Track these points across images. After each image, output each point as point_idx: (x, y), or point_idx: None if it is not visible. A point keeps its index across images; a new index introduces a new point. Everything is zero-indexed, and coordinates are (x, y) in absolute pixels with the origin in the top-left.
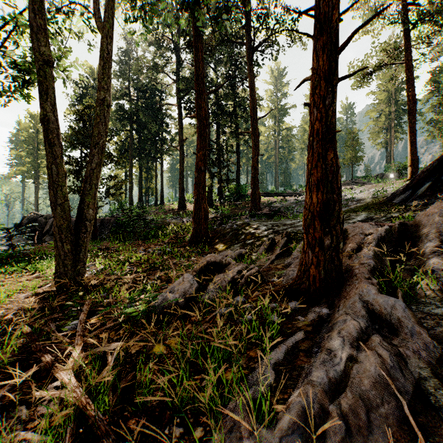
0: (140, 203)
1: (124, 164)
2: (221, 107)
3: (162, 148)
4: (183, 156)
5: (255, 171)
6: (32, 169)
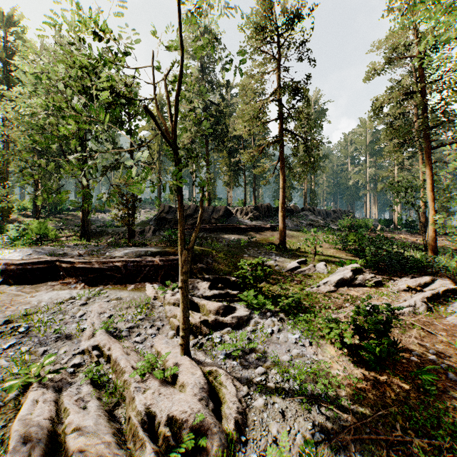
0: None
1: None
2: None
3: None
4: (7, 174)
5: None
6: None
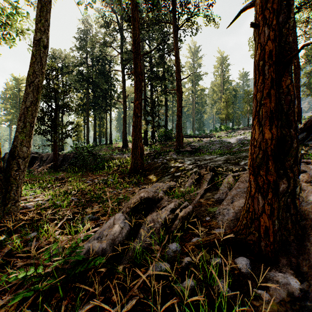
0: (95, 143)
1: (83, 114)
2: (154, 72)
3: (110, 102)
4: (125, 108)
5: (179, 118)
6: (16, 118)
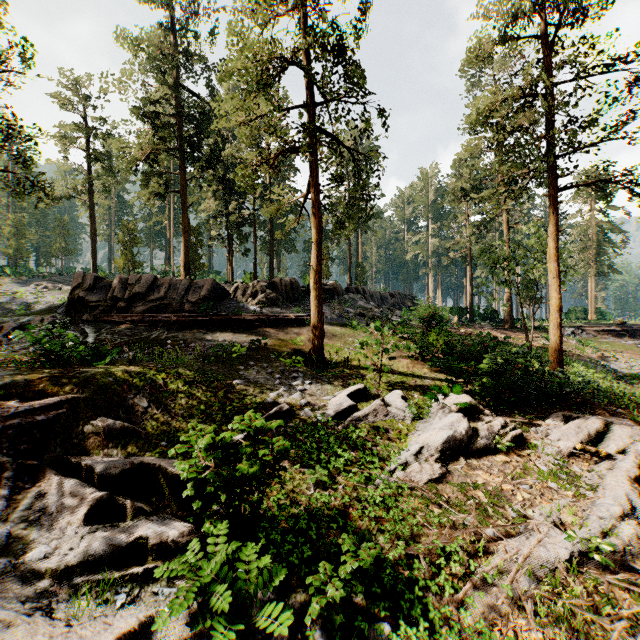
0: None
1: None
2: None
3: None
4: None
5: None
6: None
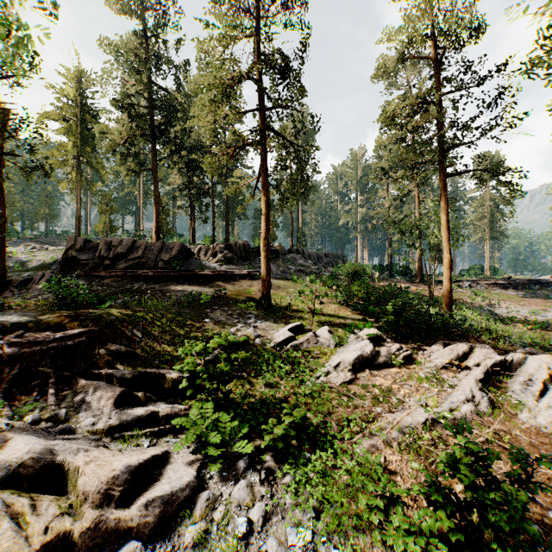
0: None
1: None
2: None
3: None
4: None
5: None
6: None
